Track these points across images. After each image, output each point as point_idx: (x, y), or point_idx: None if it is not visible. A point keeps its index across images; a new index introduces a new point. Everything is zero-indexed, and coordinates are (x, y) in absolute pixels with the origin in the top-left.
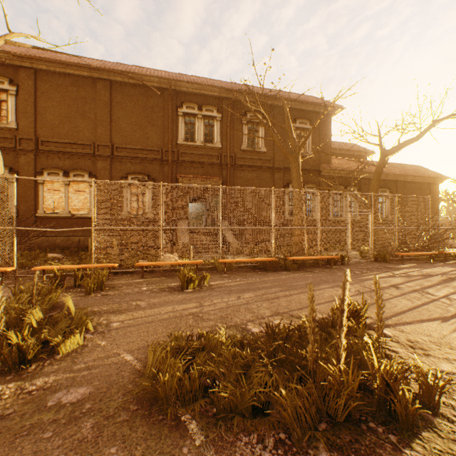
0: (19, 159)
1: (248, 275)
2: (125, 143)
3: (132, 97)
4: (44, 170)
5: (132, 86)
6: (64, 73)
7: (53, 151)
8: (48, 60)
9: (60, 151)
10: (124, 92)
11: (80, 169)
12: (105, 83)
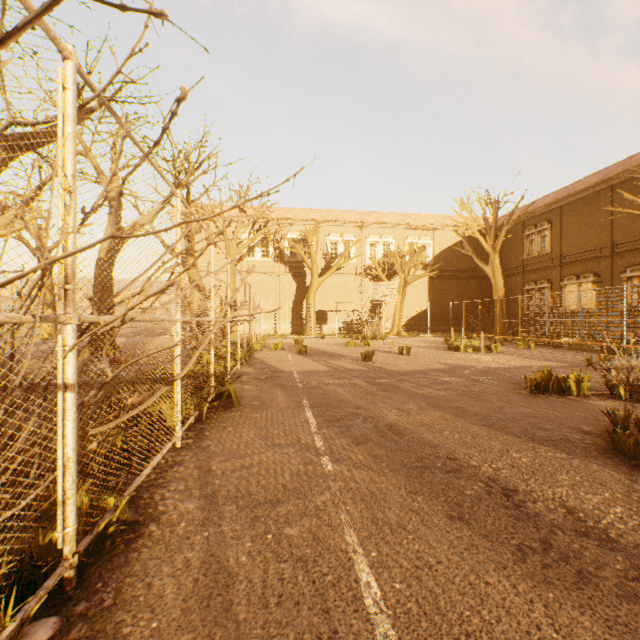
0: (551, 273)
1: (572, 351)
2: (624, 238)
3: (631, 190)
4: (564, 278)
5: (631, 179)
6: (576, 199)
7: (568, 262)
8: (562, 199)
9: (573, 261)
10: (623, 190)
11: (586, 272)
12: (606, 190)
